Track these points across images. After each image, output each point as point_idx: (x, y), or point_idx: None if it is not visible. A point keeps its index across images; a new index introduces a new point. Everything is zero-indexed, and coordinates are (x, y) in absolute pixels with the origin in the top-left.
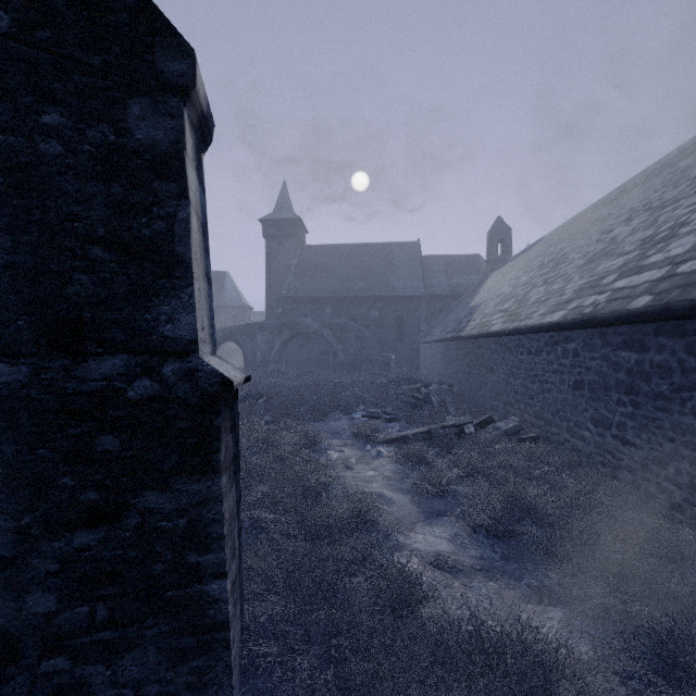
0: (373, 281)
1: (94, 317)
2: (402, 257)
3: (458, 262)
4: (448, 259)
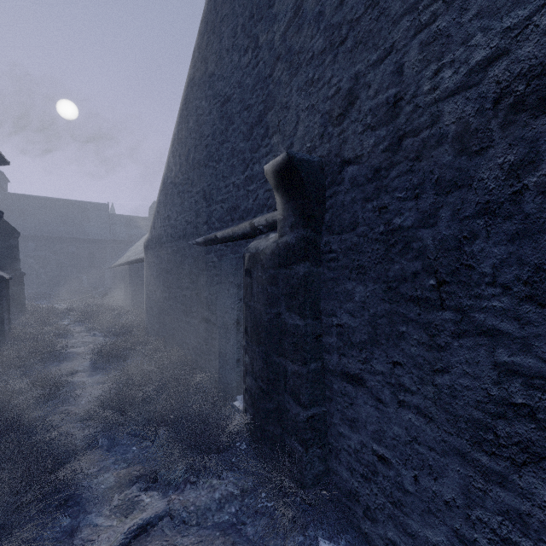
0: (72, 227)
1: (5, 266)
2: (96, 213)
3: (135, 221)
4: (129, 218)
